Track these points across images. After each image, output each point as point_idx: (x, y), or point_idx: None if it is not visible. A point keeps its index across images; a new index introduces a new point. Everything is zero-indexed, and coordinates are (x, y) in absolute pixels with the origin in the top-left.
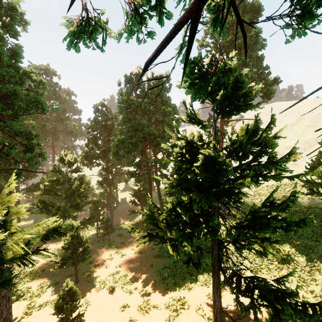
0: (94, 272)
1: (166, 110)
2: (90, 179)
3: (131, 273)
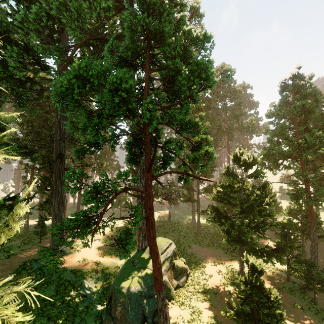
0: None
1: None
2: (271, 186)
3: None
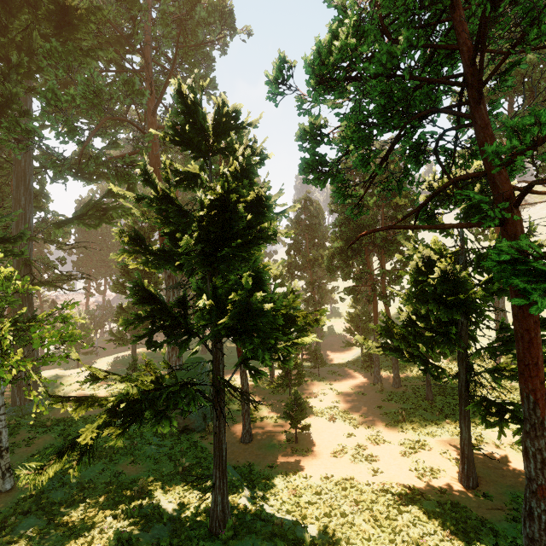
0: (308, 403)
1: (399, 203)
2: None
3: (352, 410)
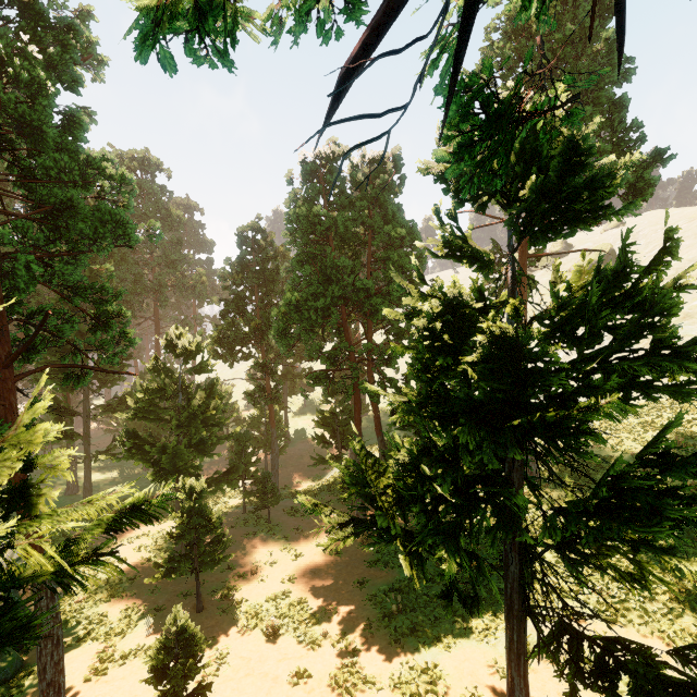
0: (237, 591)
1: (393, 234)
2: (231, 388)
3: (314, 598)
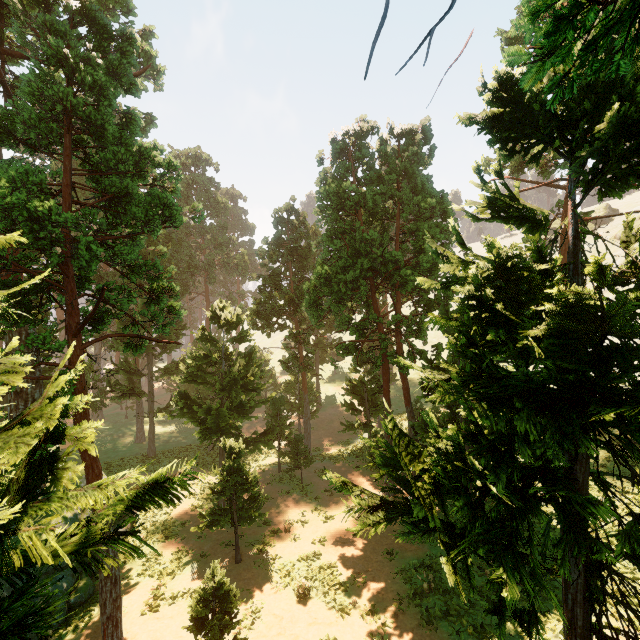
0: (271, 547)
1: (422, 205)
2: (269, 356)
3: (343, 563)
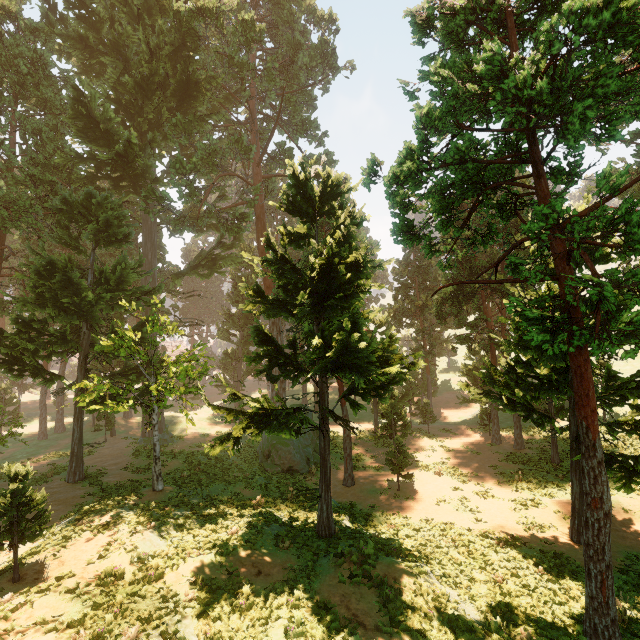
0: (414, 457)
1: None
2: None
3: (462, 468)
